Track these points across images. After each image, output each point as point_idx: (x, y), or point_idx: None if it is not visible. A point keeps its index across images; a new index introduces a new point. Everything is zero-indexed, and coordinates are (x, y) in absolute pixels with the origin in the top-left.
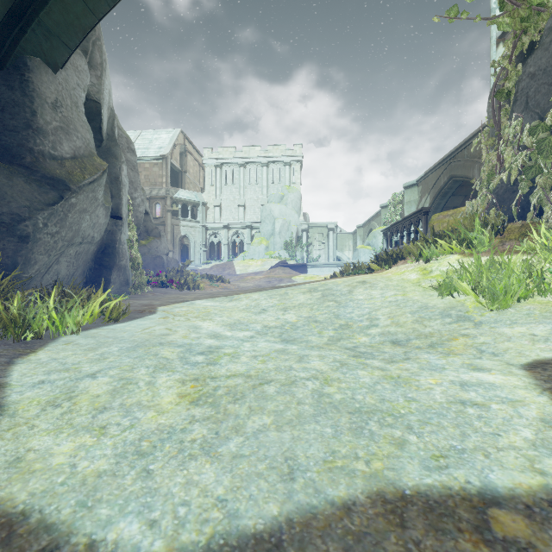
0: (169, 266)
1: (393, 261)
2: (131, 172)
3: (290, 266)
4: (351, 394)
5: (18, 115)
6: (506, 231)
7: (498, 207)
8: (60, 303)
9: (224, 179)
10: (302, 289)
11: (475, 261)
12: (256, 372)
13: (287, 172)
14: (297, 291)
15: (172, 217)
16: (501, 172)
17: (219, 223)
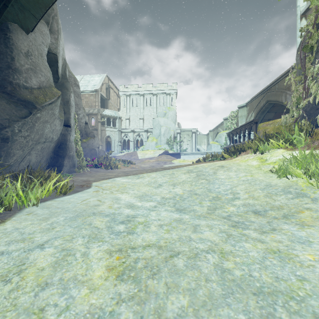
0: (99, 154)
1: (238, 153)
2: (77, 99)
3: (170, 154)
4: (248, 270)
5: (2, 60)
6: (314, 134)
7: (307, 119)
8: (27, 183)
9: (131, 103)
10: (183, 171)
11: (300, 154)
12: (165, 242)
13: (168, 99)
14: (180, 172)
15: (101, 125)
16: (308, 97)
17: (128, 129)
